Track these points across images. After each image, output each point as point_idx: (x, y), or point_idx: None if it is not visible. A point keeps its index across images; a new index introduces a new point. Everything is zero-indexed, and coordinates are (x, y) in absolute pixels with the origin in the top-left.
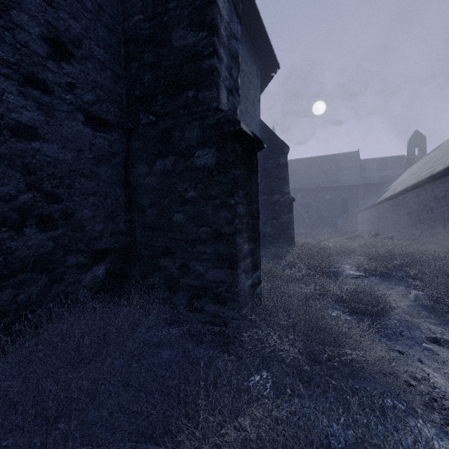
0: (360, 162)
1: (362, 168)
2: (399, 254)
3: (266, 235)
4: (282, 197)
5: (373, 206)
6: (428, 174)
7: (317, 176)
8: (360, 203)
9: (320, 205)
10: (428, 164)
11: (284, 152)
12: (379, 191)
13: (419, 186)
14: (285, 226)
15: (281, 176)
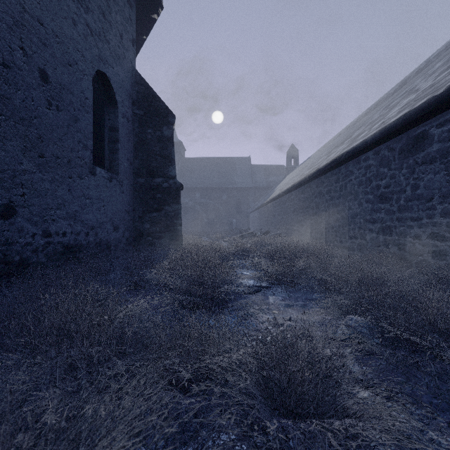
0: (252, 167)
1: (253, 172)
2: (296, 252)
3: (143, 233)
4: (166, 182)
5: (263, 206)
6: (313, 170)
7: (215, 176)
8: (252, 204)
9: (218, 205)
10: (306, 168)
11: (168, 121)
12: (266, 194)
13: (305, 182)
14: (170, 221)
15: (165, 153)
